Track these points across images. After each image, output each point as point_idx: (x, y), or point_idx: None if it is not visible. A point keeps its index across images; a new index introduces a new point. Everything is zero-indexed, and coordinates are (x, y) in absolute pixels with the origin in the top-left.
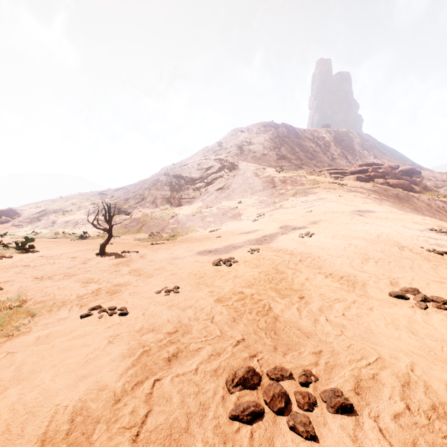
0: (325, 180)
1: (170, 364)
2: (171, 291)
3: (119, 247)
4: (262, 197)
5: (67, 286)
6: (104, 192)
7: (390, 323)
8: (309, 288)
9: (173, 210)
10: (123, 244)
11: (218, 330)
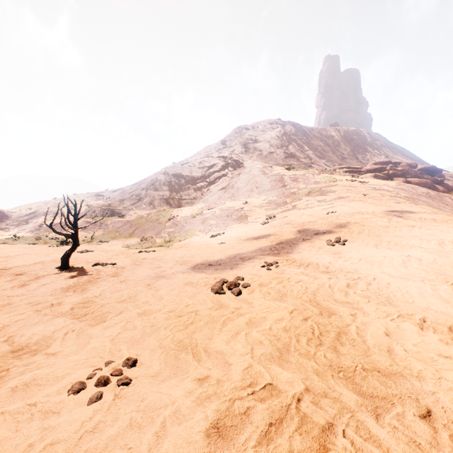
0: (342, 178)
1: None
2: (112, 380)
3: (97, 256)
4: (271, 197)
5: None
6: (101, 193)
7: None
8: (416, 371)
9: (171, 212)
10: (105, 252)
11: None
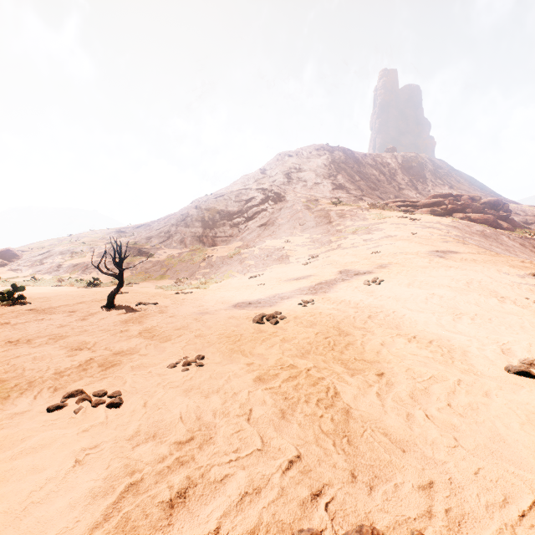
0: (393, 214)
1: (172, 516)
2: (192, 364)
3: (135, 297)
4: (315, 235)
5: (47, 354)
6: (122, 229)
7: (526, 422)
8: (388, 359)
9: (205, 251)
10: (140, 294)
11: (259, 437)
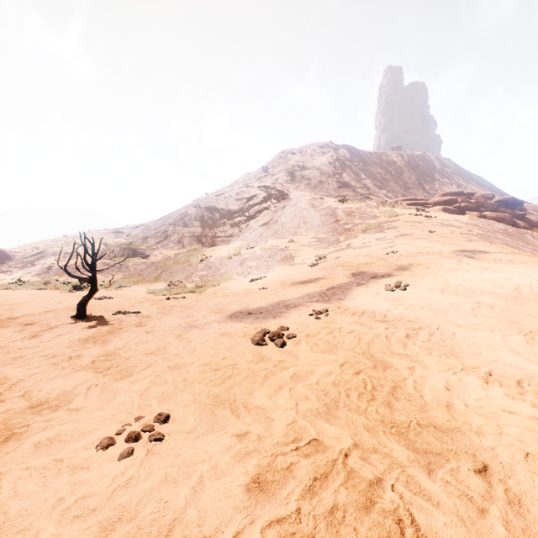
0: (405, 211)
1: None
2: (143, 435)
3: (118, 304)
4: (321, 234)
5: None
6: (120, 230)
7: None
8: (476, 426)
9: (204, 252)
10: (126, 299)
11: None
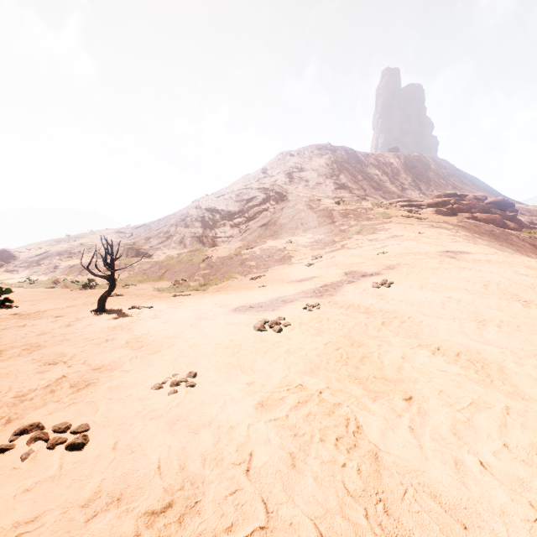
0: (398, 213)
1: None
2: (181, 383)
3: (130, 300)
4: (317, 235)
5: (14, 370)
6: (122, 230)
7: None
8: (414, 378)
9: (205, 252)
10: (136, 296)
11: (262, 504)
